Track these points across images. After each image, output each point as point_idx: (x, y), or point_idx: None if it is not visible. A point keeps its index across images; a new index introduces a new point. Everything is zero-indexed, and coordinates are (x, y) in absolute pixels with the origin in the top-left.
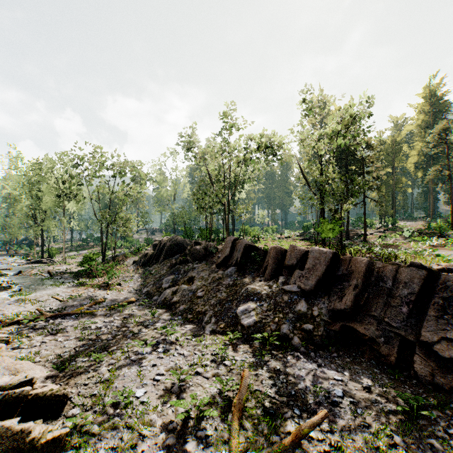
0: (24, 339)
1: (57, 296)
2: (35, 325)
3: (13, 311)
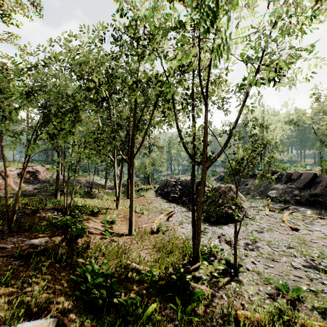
0: None
1: None
2: None
3: None
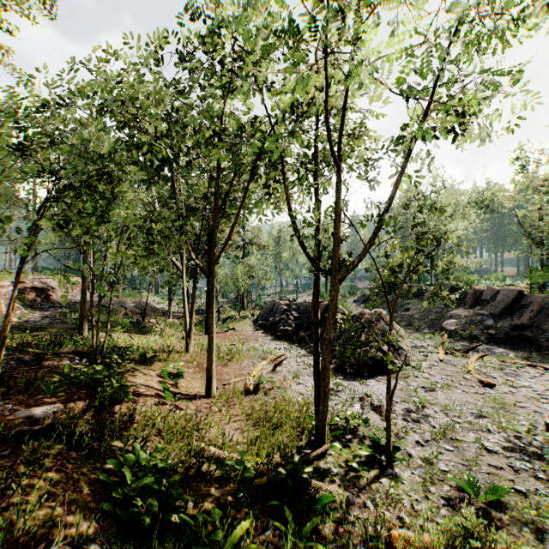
0: None
1: None
2: None
3: None
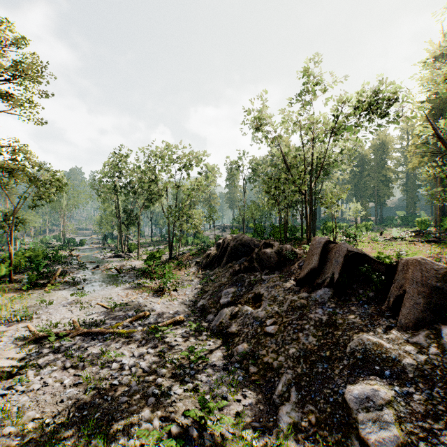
0: (30, 371)
1: (109, 299)
2: (59, 346)
3: (58, 317)
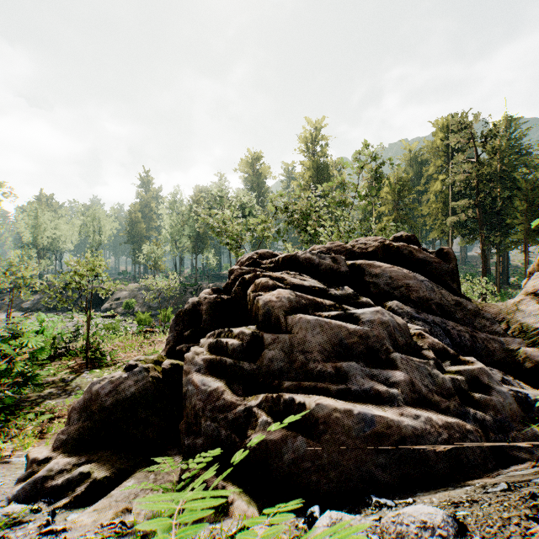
0: None
1: None
2: None
3: None
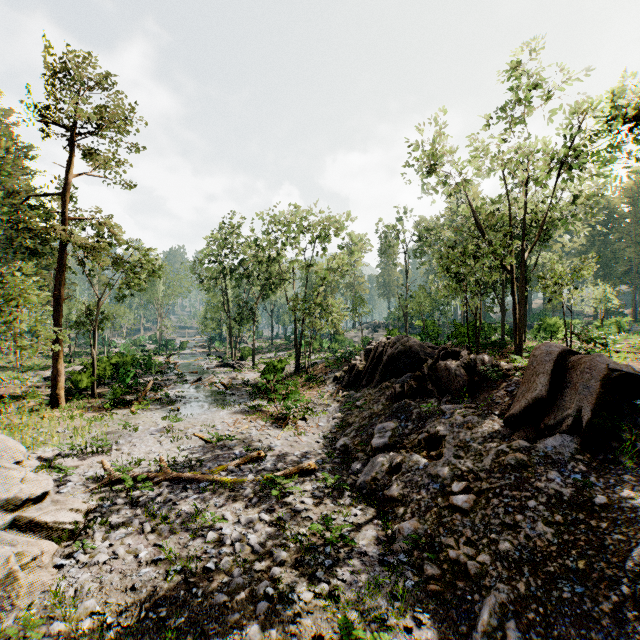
0: (98, 532)
1: (211, 428)
2: (138, 496)
3: (142, 450)
